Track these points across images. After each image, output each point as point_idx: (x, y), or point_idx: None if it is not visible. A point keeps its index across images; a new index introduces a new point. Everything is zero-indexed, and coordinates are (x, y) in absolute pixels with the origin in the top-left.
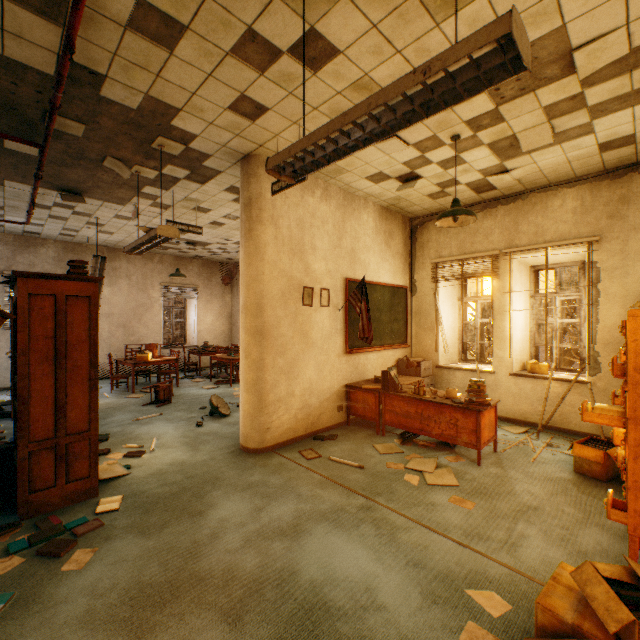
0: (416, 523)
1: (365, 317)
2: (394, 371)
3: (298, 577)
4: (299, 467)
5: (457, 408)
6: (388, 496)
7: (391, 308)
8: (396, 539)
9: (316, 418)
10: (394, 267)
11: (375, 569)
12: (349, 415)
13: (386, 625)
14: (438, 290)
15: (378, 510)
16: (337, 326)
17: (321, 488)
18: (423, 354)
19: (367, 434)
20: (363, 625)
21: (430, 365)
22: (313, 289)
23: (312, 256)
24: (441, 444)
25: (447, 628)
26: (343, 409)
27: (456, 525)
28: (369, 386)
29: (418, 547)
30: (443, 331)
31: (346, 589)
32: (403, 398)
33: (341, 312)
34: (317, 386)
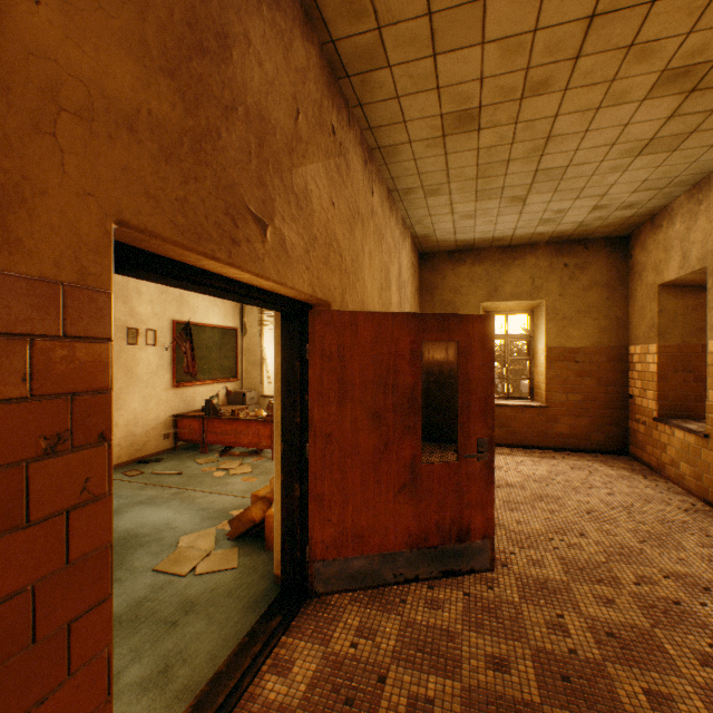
0: (212, 493)
1: (190, 355)
2: (217, 399)
3: (116, 530)
4: (122, 482)
5: (260, 422)
6: (197, 485)
7: (222, 347)
8: (195, 502)
9: (142, 445)
10: (225, 311)
11: (175, 516)
12: (177, 441)
13: (175, 532)
14: (264, 332)
15: (187, 492)
16: (165, 363)
17: (141, 490)
18: (252, 386)
19: (192, 454)
20: (160, 535)
21: (256, 395)
22: (139, 330)
23: (138, 300)
24: (253, 452)
25: (212, 525)
26: (171, 437)
27: (240, 489)
28: (195, 414)
29: (209, 502)
30: (267, 366)
31: (152, 527)
32: (222, 420)
33: (169, 350)
34: (143, 417)
